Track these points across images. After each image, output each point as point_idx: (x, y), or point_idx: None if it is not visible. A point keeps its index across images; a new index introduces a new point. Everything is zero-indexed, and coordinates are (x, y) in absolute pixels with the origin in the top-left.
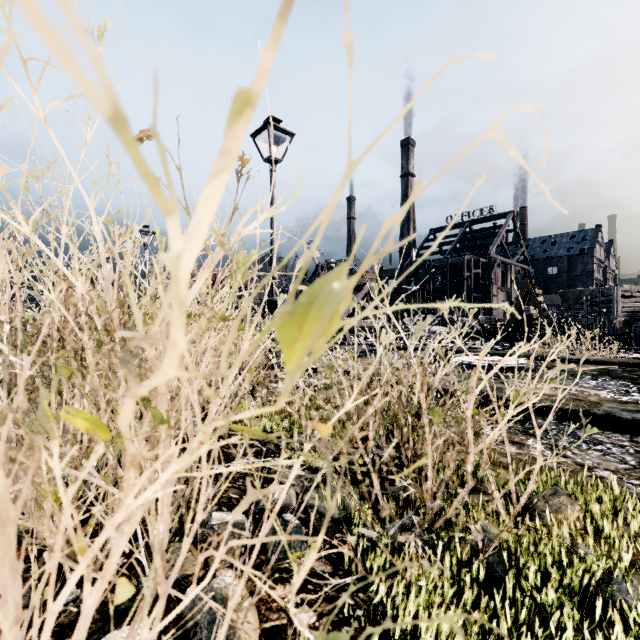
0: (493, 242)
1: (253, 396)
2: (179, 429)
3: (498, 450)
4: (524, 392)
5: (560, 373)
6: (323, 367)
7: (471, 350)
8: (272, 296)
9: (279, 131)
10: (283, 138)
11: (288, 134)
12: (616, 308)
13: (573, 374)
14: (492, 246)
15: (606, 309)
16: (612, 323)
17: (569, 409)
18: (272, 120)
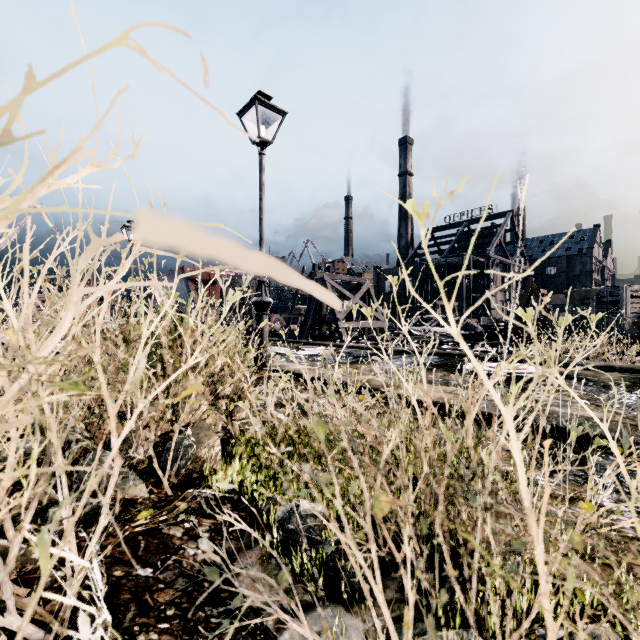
0: (492, 242)
1: (231, 419)
2: (104, 490)
3: (567, 518)
4: (566, 414)
5: (588, 384)
6: (319, 377)
7: (480, 355)
8: (261, 296)
9: (269, 108)
10: (274, 118)
11: (279, 112)
12: (625, 309)
13: (604, 385)
14: (491, 246)
15: (614, 310)
16: (621, 324)
17: (636, 443)
18: (261, 96)
